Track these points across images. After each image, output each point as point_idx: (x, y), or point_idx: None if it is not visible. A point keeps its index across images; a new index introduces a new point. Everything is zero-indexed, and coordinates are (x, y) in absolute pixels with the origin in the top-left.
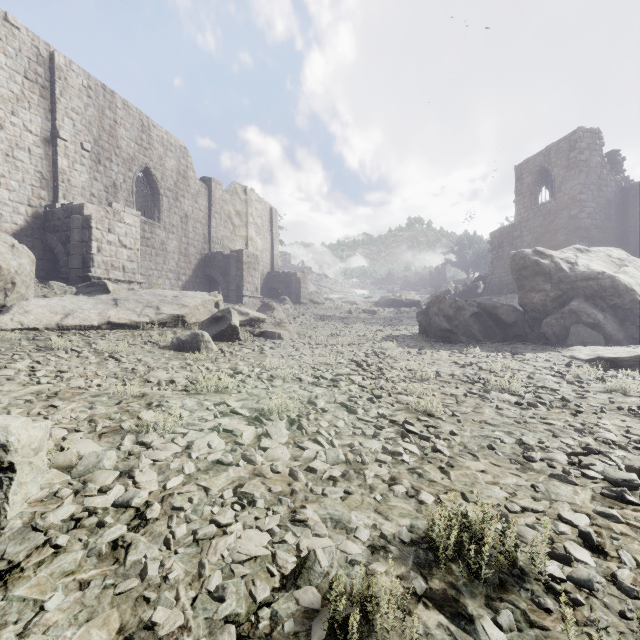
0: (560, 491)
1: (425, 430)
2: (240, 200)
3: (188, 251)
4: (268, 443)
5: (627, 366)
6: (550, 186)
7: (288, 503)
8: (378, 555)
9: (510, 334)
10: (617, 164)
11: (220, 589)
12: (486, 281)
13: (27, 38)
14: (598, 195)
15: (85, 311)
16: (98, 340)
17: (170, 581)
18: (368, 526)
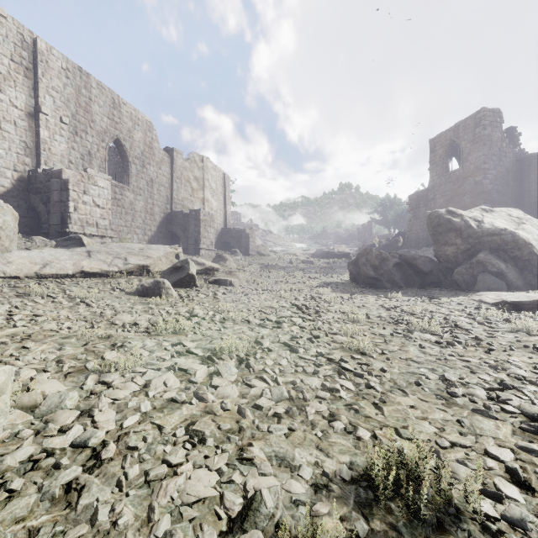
0: (483, 426)
1: (359, 367)
2: (198, 167)
3: (153, 210)
4: (219, 381)
5: (528, 309)
6: (458, 157)
7: (236, 441)
8: (321, 494)
9: (427, 281)
10: (514, 139)
11: (168, 535)
12: (405, 236)
13: (13, 26)
14: (499, 164)
15: (61, 262)
16: (72, 287)
17: (119, 527)
18: (311, 463)
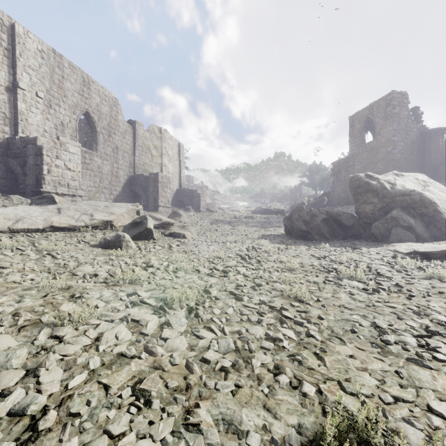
0: (420, 376)
1: (298, 315)
2: (157, 137)
3: (118, 173)
4: (169, 333)
5: (436, 258)
6: (373, 131)
7: (183, 401)
8: None
9: (349, 234)
10: (418, 116)
11: None
12: (329, 196)
13: None
14: (405, 137)
15: (33, 217)
16: (41, 240)
17: None
18: (258, 427)
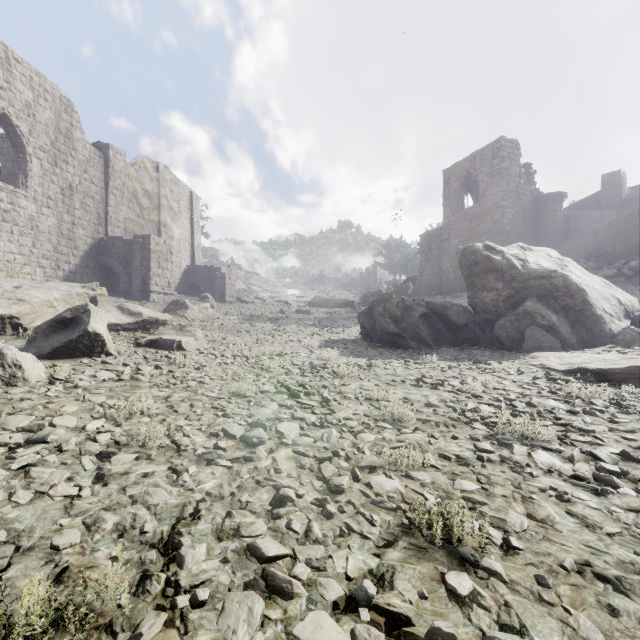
0: None
1: None
2: (150, 178)
3: (73, 233)
4: None
5: (619, 380)
6: (473, 193)
7: None
8: None
9: (460, 337)
10: (529, 176)
11: None
12: (416, 282)
13: None
14: (517, 203)
15: None
16: None
17: None
18: None
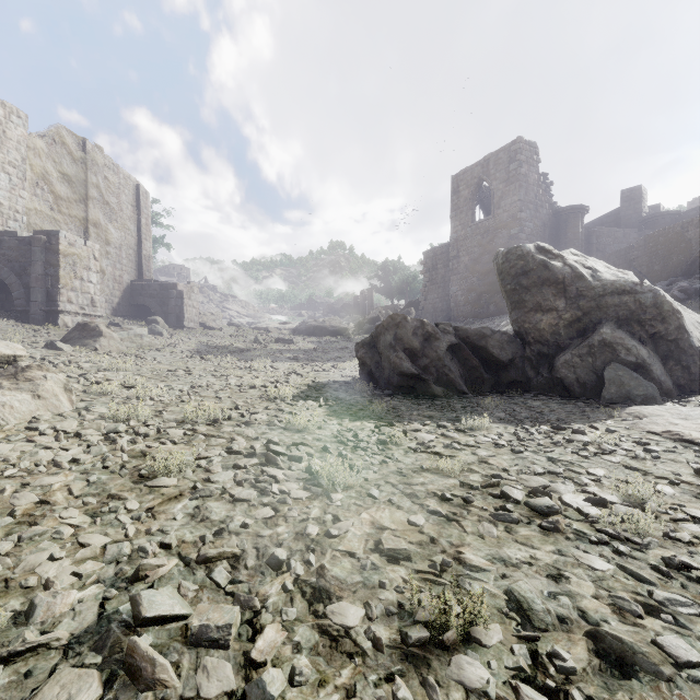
0: None
1: None
2: (72, 158)
3: None
4: None
5: None
6: (484, 205)
7: None
8: None
9: (503, 379)
10: (546, 188)
11: None
12: (419, 307)
13: None
14: (535, 216)
15: None
16: None
17: None
18: None
